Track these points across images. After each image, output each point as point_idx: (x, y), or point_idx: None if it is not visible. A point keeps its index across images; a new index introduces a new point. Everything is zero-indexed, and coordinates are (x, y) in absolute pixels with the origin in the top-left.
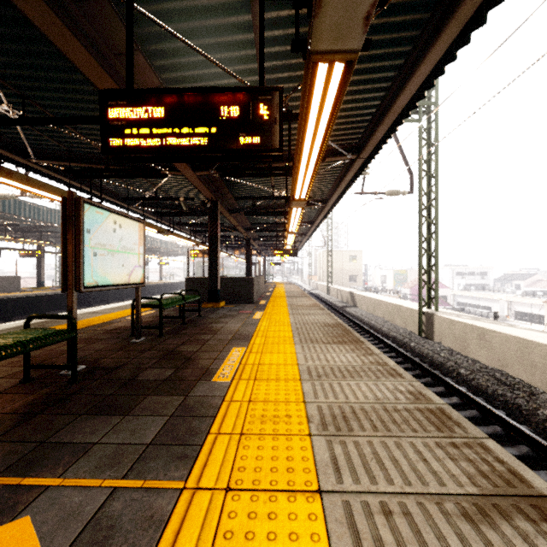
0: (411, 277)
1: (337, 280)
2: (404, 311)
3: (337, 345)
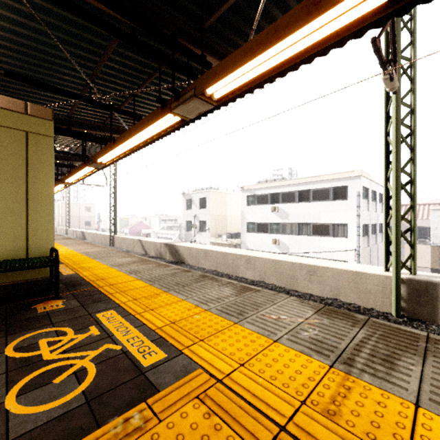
0: (131, 222)
1: (74, 225)
2: (106, 237)
3: (67, 240)
